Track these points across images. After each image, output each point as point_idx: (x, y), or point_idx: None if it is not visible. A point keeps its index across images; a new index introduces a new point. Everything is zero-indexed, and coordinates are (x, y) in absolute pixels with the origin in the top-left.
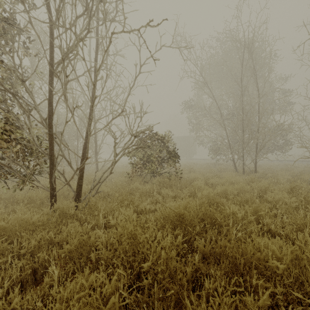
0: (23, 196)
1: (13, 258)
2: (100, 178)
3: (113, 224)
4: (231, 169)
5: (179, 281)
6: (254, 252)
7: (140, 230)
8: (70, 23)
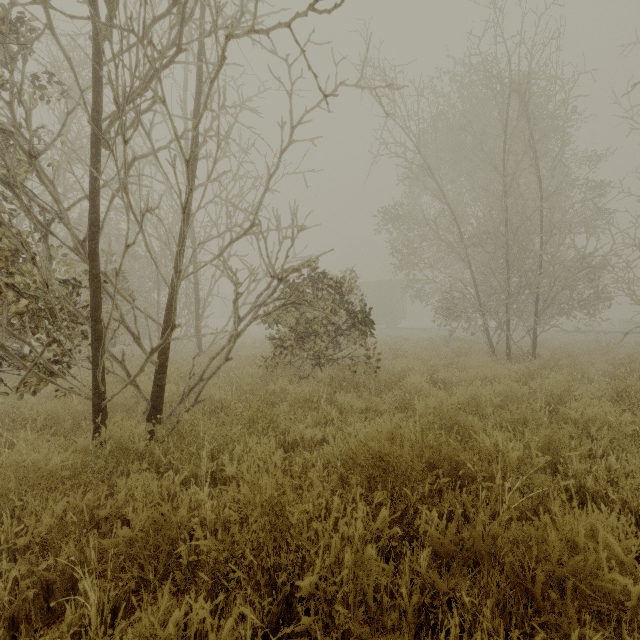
0: (37, 410)
1: (1, 556)
2: (204, 370)
3: (230, 475)
4: (483, 349)
5: (391, 632)
6: (560, 549)
7: (292, 495)
8: (131, 15)
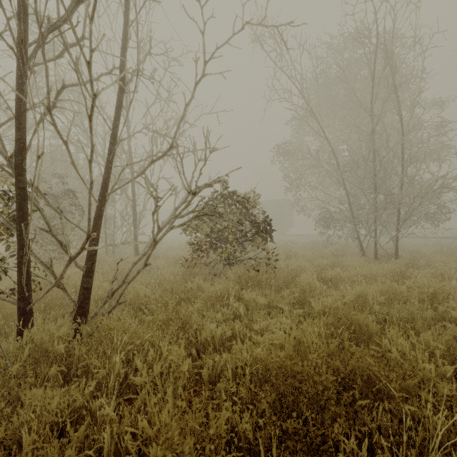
0: None
1: None
2: (127, 274)
3: (139, 385)
4: (354, 251)
5: None
6: None
7: None
8: None
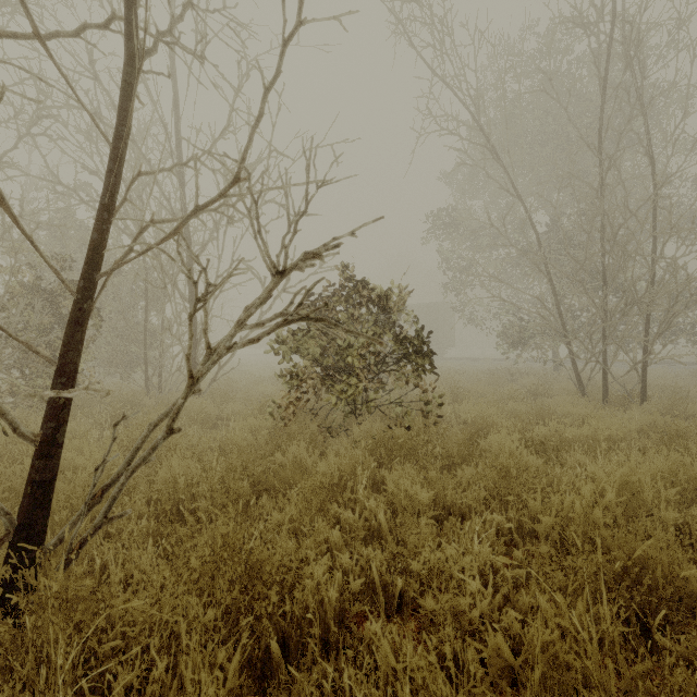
0: None
1: None
2: (136, 448)
3: None
4: (566, 387)
5: None
6: None
7: None
8: None
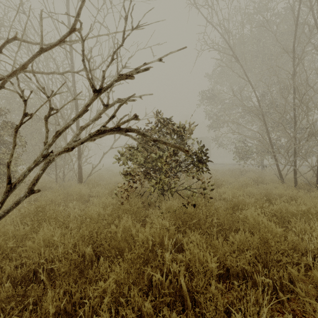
0: None
1: None
2: None
3: None
4: (272, 179)
5: None
6: None
7: None
8: None
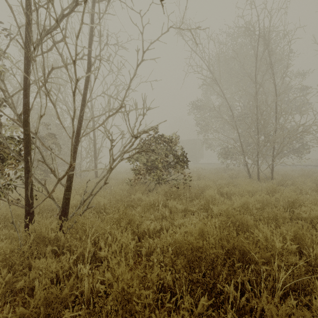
0: None
1: None
2: (93, 189)
3: (103, 257)
4: (244, 175)
5: None
6: None
7: (137, 289)
8: None
